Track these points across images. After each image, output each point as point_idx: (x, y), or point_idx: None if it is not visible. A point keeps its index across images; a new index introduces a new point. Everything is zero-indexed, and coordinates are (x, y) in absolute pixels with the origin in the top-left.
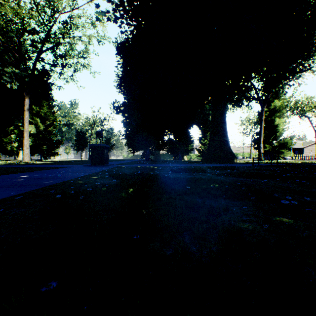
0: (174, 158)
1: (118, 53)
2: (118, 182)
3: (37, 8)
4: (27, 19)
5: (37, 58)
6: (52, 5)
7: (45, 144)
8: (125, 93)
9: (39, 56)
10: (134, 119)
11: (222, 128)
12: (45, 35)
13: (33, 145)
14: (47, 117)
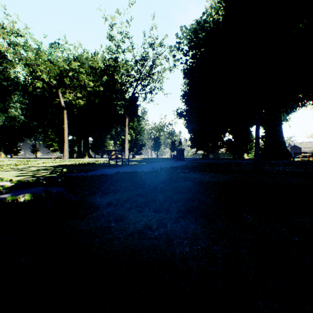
0: (233, 156)
1: (184, 77)
2: (203, 164)
3: (136, 64)
4: (131, 71)
5: (133, 92)
6: (145, 60)
7: (134, 147)
8: (189, 105)
9: (134, 90)
10: (196, 125)
11: (277, 130)
12: (138, 77)
13: (129, 148)
14: (136, 129)
